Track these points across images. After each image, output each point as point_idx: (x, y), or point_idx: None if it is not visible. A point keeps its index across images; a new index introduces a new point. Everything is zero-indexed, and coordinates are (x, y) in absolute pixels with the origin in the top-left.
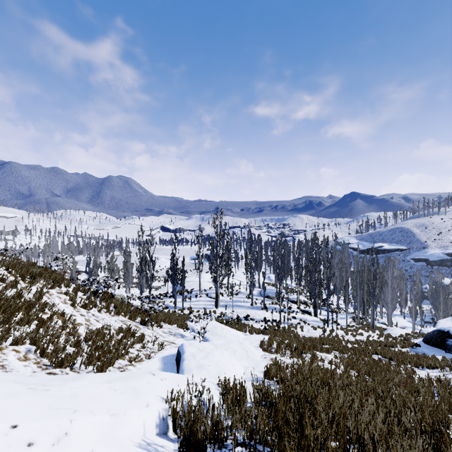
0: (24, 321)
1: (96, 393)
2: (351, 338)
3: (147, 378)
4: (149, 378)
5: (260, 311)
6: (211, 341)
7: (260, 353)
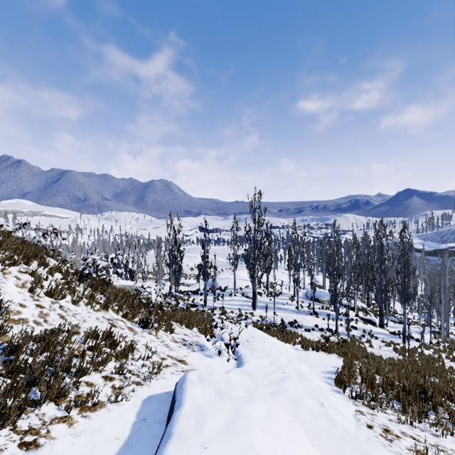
0: None
1: None
2: (450, 364)
3: None
4: None
5: (308, 316)
6: (246, 362)
7: (349, 408)
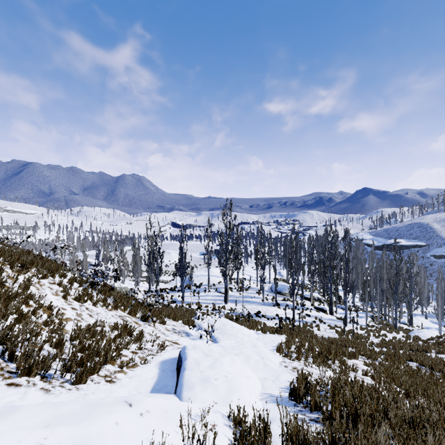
0: None
1: None
2: (374, 340)
3: (116, 413)
4: (120, 414)
5: (271, 307)
6: (220, 341)
7: (278, 360)
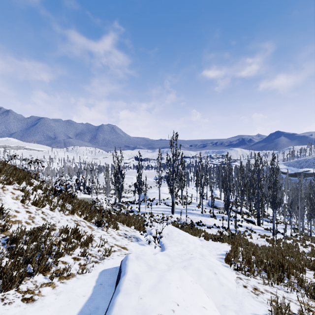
0: None
1: None
2: (303, 249)
3: None
4: None
5: (209, 218)
6: (167, 248)
7: (233, 275)
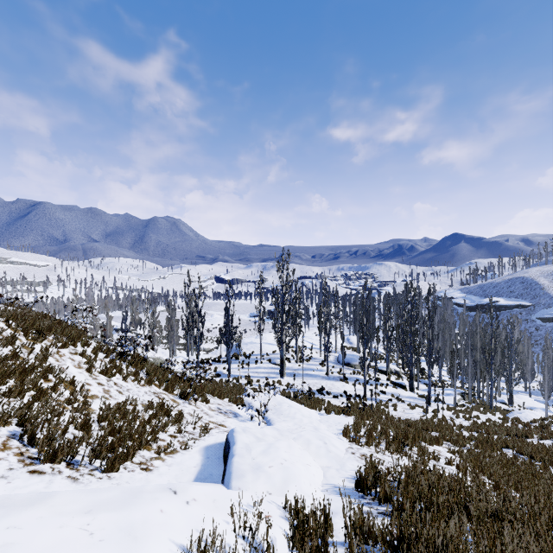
0: (14, 392)
1: (50, 543)
2: (464, 422)
3: (161, 501)
4: (164, 502)
5: (338, 382)
6: (274, 424)
7: (344, 445)
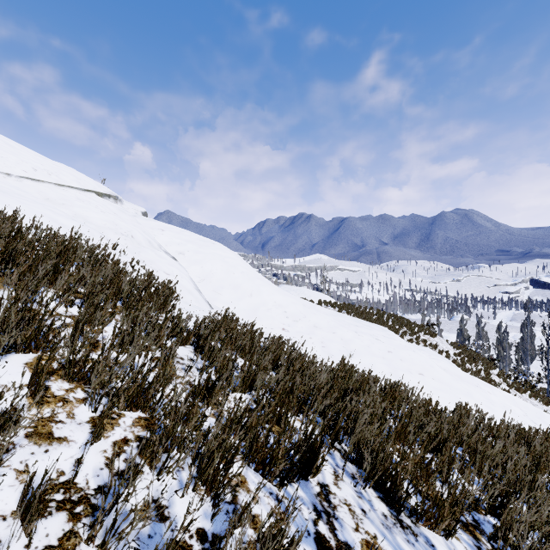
0: None
1: None
2: None
3: None
4: None
5: None
6: None
7: None
